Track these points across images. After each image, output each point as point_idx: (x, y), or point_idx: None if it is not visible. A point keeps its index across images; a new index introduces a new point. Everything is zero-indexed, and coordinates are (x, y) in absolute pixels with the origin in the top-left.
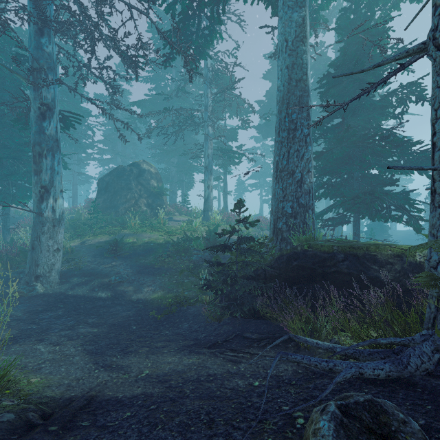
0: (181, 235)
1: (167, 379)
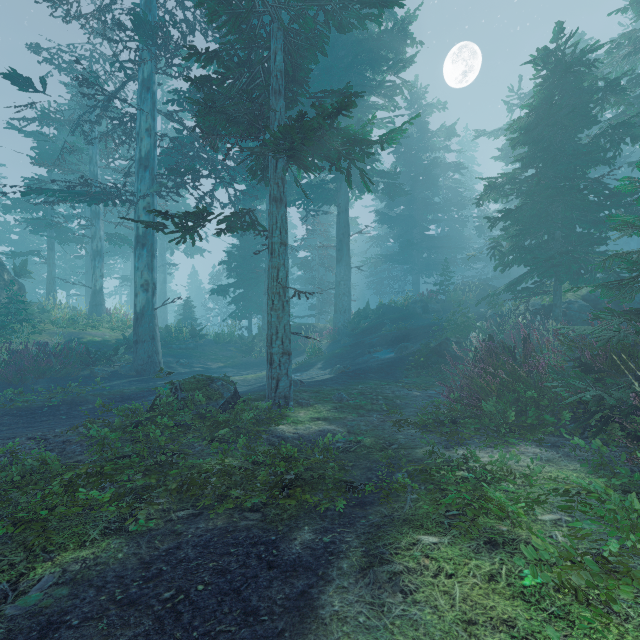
0: (127, 332)
1: None
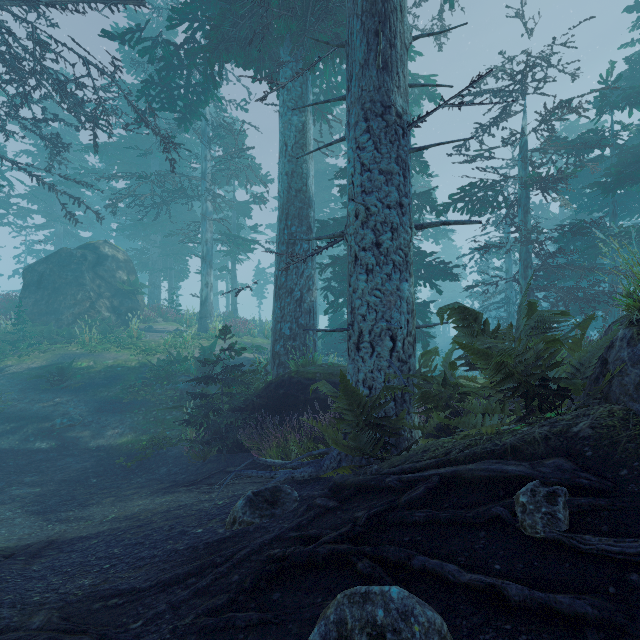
0: (165, 354)
1: (136, 516)
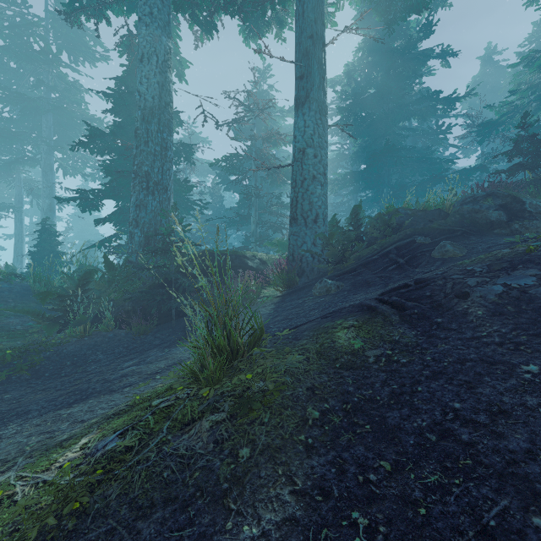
0: None
1: None
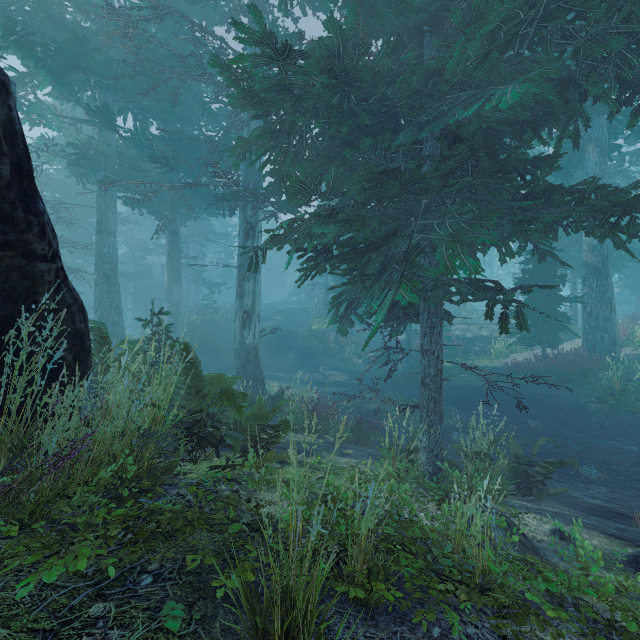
0: None
1: None
